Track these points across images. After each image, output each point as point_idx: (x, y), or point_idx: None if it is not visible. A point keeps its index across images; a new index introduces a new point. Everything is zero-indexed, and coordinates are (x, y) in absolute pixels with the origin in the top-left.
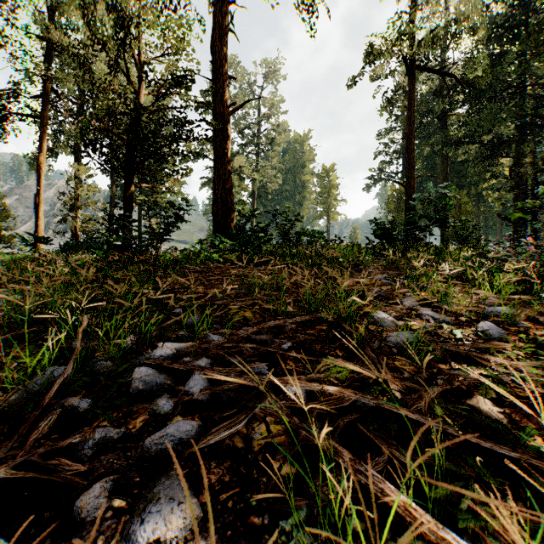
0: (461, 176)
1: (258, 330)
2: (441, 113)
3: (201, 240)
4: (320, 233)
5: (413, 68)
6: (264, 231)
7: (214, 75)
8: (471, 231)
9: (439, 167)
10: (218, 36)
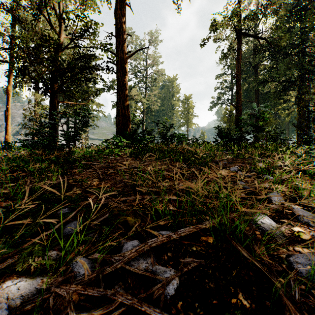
0: (265, 102)
1: (137, 254)
2: (255, 64)
3: (105, 140)
4: (183, 135)
5: (240, 35)
6: (149, 134)
7: (117, 33)
8: (279, 134)
9: (252, 96)
10: (120, 7)
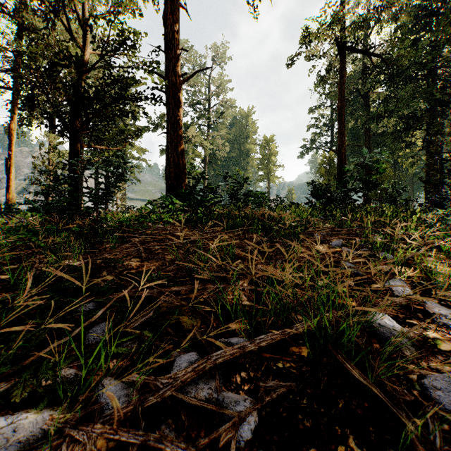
0: (379, 146)
1: (195, 375)
2: (365, 92)
3: (150, 201)
4: (262, 193)
5: (344, 50)
6: (214, 192)
7: (167, 47)
8: (400, 192)
9: (361, 138)
10: (171, 10)
